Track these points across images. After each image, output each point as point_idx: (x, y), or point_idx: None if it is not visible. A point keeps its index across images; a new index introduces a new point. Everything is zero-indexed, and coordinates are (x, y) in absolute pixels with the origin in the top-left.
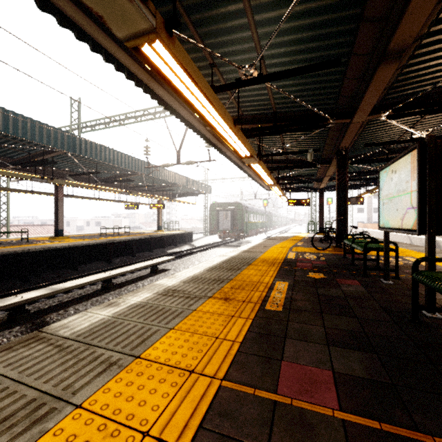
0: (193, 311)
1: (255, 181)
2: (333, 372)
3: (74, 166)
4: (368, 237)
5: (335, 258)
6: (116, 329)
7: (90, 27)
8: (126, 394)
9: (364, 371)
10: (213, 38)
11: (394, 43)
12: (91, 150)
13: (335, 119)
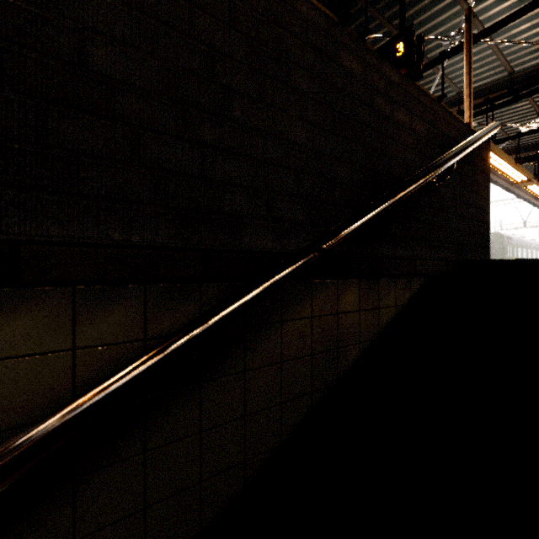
0: None
1: (528, 202)
2: None
3: None
4: None
5: None
6: None
7: None
8: None
9: None
10: (499, 114)
11: None
12: None
13: None
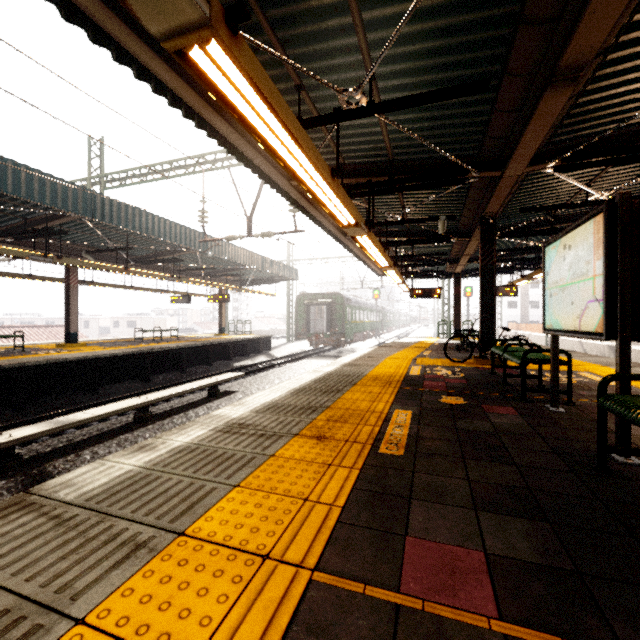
0: (270, 458)
1: (362, 262)
2: (485, 554)
3: (95, 239)
4: (527, 344)
5: (479, 374)
6: (149, 488)
7: (112, 24)
8: (160, 598)
9: (533, 551)
10: (301, 46)
11: (567, 57)
12: (119, 214)
13: (480, 170)
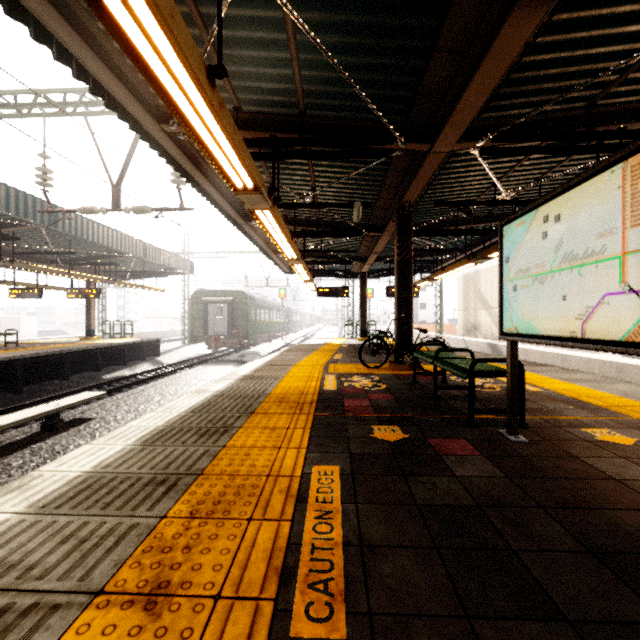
0: None
1: (267, 255)
2: None
3: None
4: (459, 349)
5: (402, 384)
6: None
7: None
8: None
9: None
10: None
11: None
12: None
13: (407, 140)
